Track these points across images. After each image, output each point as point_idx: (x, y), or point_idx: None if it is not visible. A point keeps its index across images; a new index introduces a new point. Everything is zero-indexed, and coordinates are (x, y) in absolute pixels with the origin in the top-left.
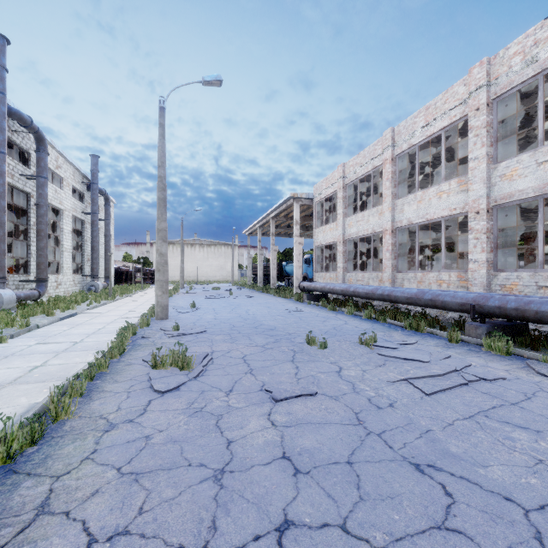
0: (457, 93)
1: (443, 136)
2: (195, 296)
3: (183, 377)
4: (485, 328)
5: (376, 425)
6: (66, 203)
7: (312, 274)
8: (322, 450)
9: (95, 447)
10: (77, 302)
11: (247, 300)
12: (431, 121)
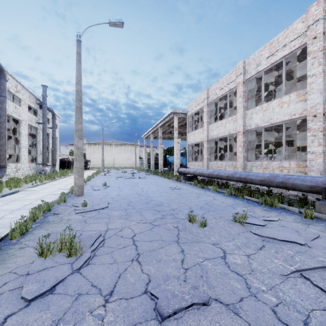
0: (296, 29)
1: (284, 62)
2: (109, 177)
3: (66, 268)
4: None
5: None
6: (23, 116)
7: (186, 163)
8: None
9: None
10: (25, 182)
11: (143, 180)
12: (274, 52)
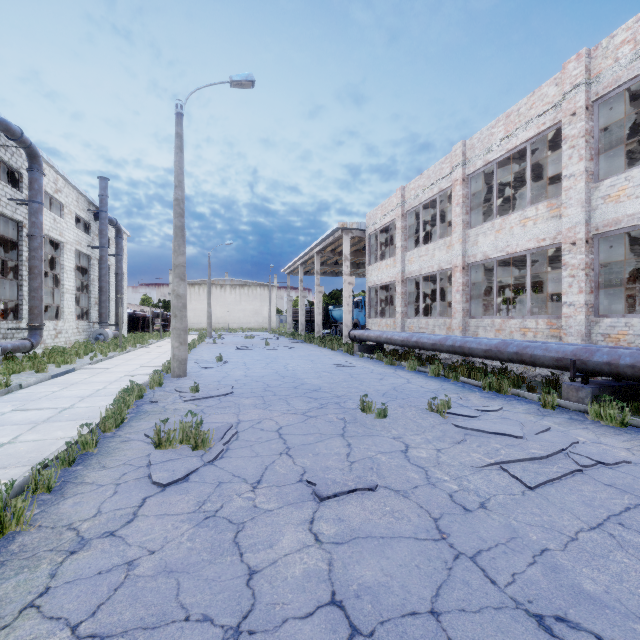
0: (547, 96)
1: (529, 150)
2: (224, 347)
3: (196, 460)
4: (590, 390)
5: (466, 540)
6: (67, 234)
7: (365, 320)
8: (391, 589)
9: (48, 583)
10: (78, 355)
11: (285, 352)
12: (512, 131)
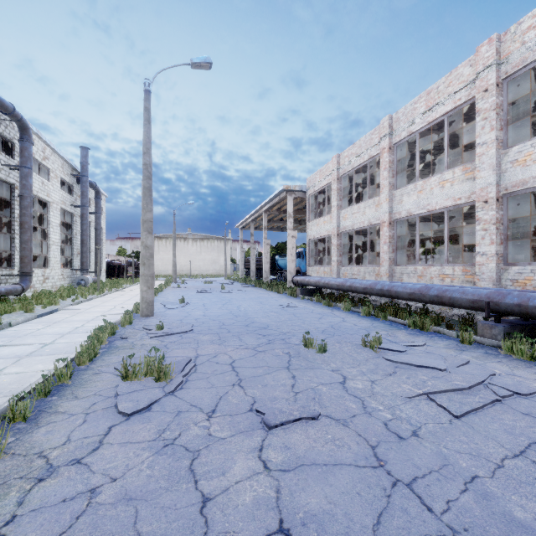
0: (462, 75)
1: (446, 122)
2: (186, 291)
3: (158, 391)
4: (502, 328)
5: (402, 467)
6: (54, 195)
7: (306, 268)
8: (335, 517)
9: (14, 511)
10: (62, 297)
11: (238, 295)
12: (432, 106)
